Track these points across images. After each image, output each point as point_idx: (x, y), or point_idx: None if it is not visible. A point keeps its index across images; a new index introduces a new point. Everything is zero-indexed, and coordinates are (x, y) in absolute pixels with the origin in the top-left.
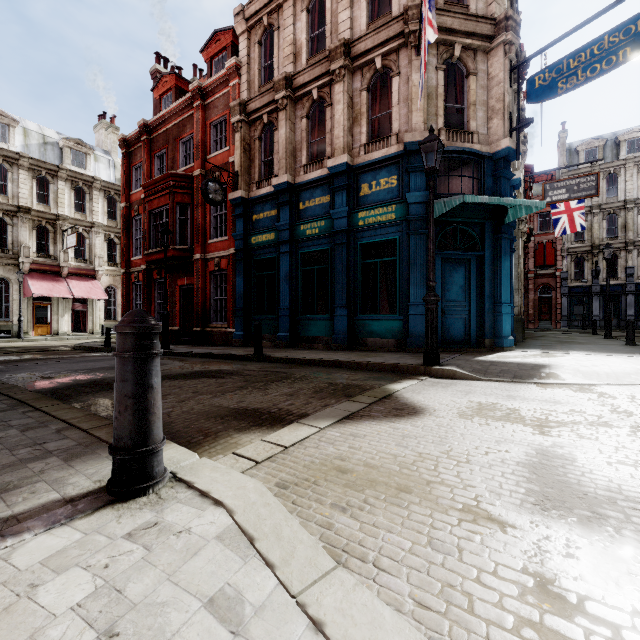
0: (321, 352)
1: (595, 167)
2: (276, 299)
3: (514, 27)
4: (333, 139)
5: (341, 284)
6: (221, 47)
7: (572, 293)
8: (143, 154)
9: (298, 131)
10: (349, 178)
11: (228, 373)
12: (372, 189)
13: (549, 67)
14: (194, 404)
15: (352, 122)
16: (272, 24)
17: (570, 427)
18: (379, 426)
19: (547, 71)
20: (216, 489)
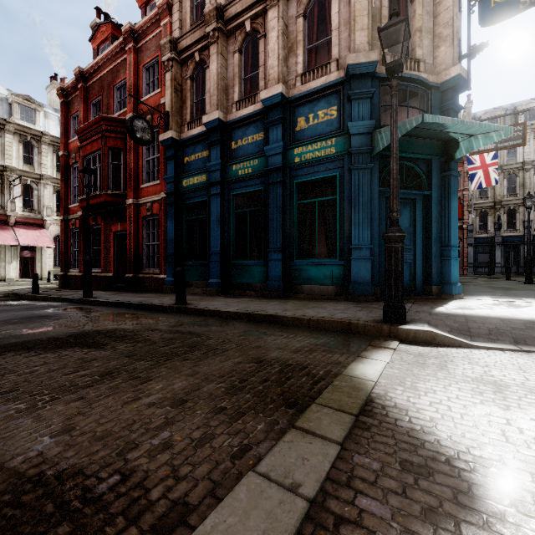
0: (253, 301)
1: None
2: (207, 244)
3: None
4: (267, 72)
5: (275, 226)
6: None
7: (477, 243)
8: (79, 102)
9: (230, 67)
10: (284, 112)
11: (119, 336)
12: (309, 122)
13: None
14: None
15: (287, 52)
16: None
17: None
18: None
19: None
20: None
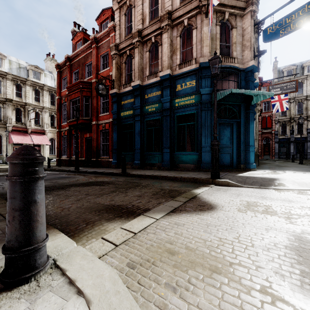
0: (156, 171)
1: (291, 79)
2: (133, 144)
3: (256, 3)
4: (162, 62)
5: (166, 136)
6: (106, 17)
7: (280, 141)
8: (67, 72)
9: (144, 58)
10: (170, 82)
11: (107, 183)
12: (182, 87)
13: (275, 23)
14: (84, 202)
15: (172, 53)
16: (131, 4)
17: (307, 218)
18: (192, 217)
19: (274, 25)
20: (81, 277)
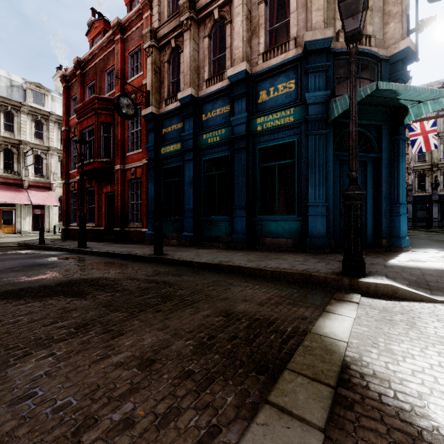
0: (221, 252)
1: None
2: (182, 202)
3: None
4: (233, 53)
5: (240, 187)
6: None
7: (416, 201)
8: (77, 86)
9: (201, 50)
10: (248, 87)
11: (101, 285)
12: (270, 95)
13: None
14: None
15: (250, 35)
16: None
17: None
18: None
19: None
20: None
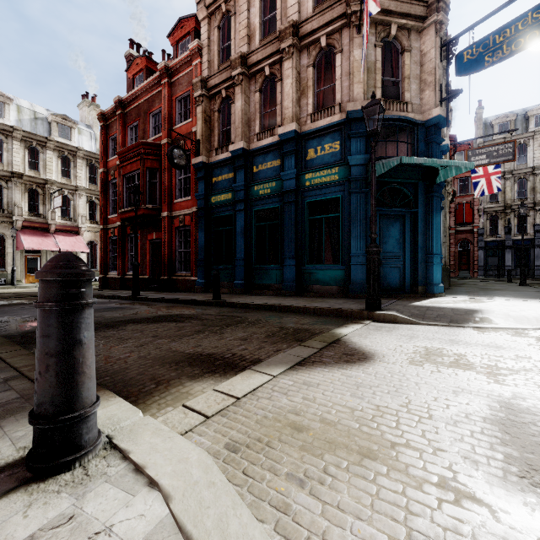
0: (272, 298)
1: (507, 138)
2: (233, 251)
3: (444, 8)
4: (283, 110)
5: (290, 238)
6: (185, 32)
7: (487, 247)
8: (118, 126)
9: (252, 103)
10: (297, 144)
11: (188, 317)
12: (317, 153)
13: (476, 43)
14: (152, 349)
15: (300, 95)
16: (229, 10)
17: (523, 375)
18: (331, 373)
19: (475, 46)
20: (153, 462)
